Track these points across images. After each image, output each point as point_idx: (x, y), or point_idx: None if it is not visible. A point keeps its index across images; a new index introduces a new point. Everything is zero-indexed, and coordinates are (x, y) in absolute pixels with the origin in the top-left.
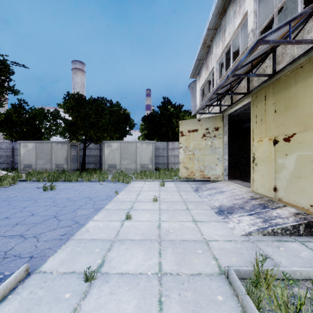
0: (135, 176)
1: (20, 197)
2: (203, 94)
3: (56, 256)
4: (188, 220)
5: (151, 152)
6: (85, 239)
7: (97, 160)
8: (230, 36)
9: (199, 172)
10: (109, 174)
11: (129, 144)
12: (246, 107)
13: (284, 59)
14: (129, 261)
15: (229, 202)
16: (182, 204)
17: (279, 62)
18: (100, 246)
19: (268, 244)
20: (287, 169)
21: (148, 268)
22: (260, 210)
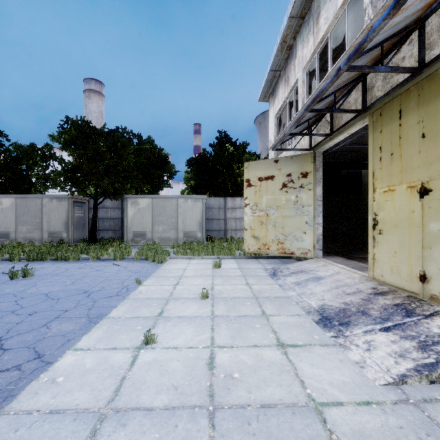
0: (175, 251)
1: None
2: (279, 124)
3: None
4: (268, 344)
5: (200, 213)
6: (35, 413)
7: (117, 225)
8: (328, 22)
9: (277, 244)
10: (134, 247)
11: (166, 200)
12: (355, 138)
13: None
14: None
15: (335, 299)
16: (253, 303)
17: (433, 44)
18: (64, 439)
19: None
20: None
21: None
22: (403, 319)
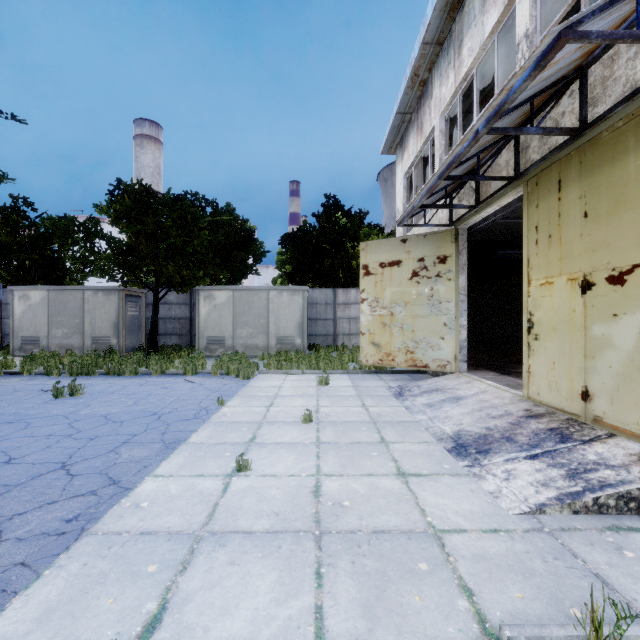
0: (265, 363)
1: None
2: (410, 187)
3: (34, 592)
4: (386, 473)
5: (300, 311)
6: (125, 534)
7: (185, 328)
8: (473, 55)
9: (405, 354)
10: (209, 358)
11: (252, 292)
12: (509, 211)
13: (610, 92)
14: (234, 605)
15: (476, 423)
16: (370, 428)
17: (597, 100)
18: (161, 555)
19: (591, 539)
20: (618, 350)
21: (286, 629)
22: (555, 446)
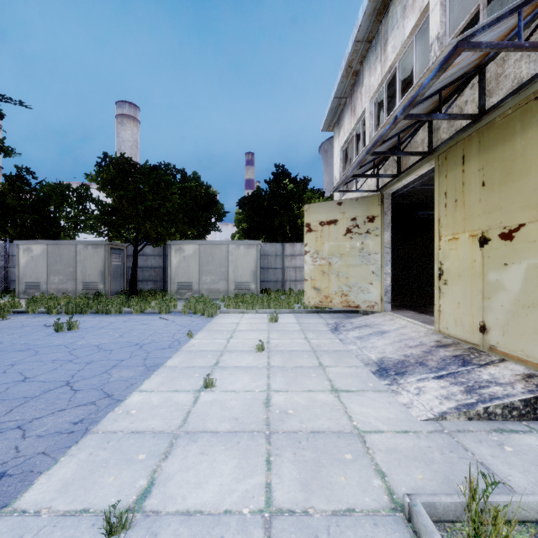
0: (226, 304)
1: (9, 344)
2: (345, 158)
3: (54, 472)
4: (323, 389)
5: (254, 262)
6: (119, 432)
7: (159, 276)
8: (396, 52)
9: (340, 296)
10: (179, 300)
11: (215, 246)
12: (425, 179)
13: (502, 86)
14: (205, 482)
15: (396, 352)
16: (311, 356)
17: (492, 92)
18: (148, 448)
19: (480, 438)
20: (508, 292)
21: (243, 498)
22: (458, 368)
